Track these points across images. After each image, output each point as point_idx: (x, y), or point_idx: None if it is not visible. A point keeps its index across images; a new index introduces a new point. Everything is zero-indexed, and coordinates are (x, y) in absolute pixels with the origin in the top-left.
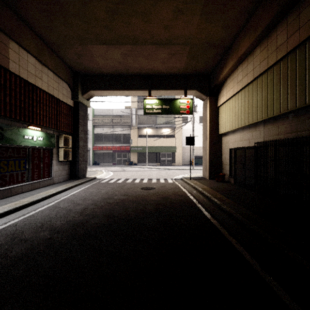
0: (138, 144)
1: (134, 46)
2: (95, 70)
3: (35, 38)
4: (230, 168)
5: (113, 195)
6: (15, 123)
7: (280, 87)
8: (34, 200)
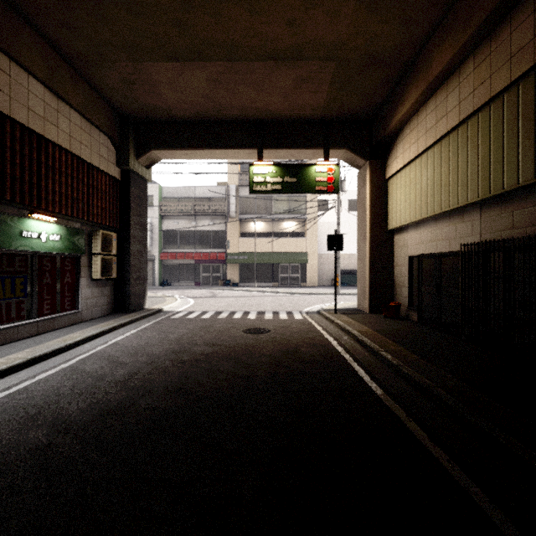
0: (240, 248)
1: (232, 63)
2: (159, 113)
3: (42, 47)
4: (410, 292)
5: (191, 345)
6: (3, 208)
7: (517, 134)
8: (36, 355)
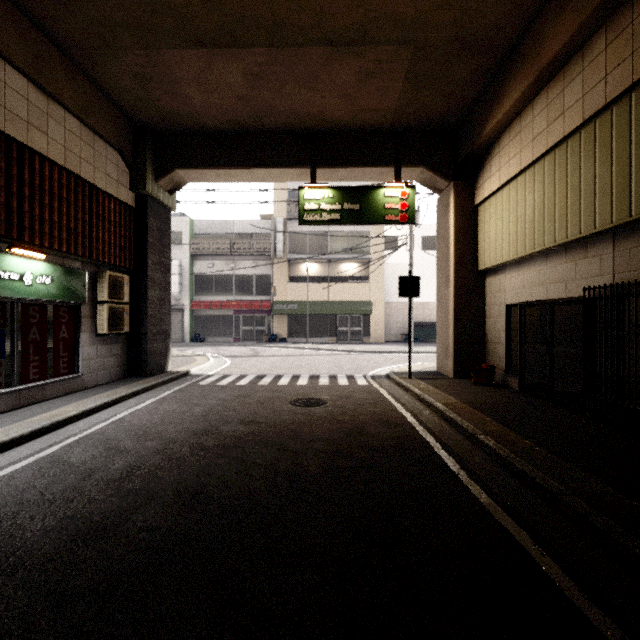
0: (288, 296)
1: (275, 50)
2: (184, 121)
3: (25, 27)
4: (508, 351)
5: (220, 422)
6: None
7: None
8: (7, 439)
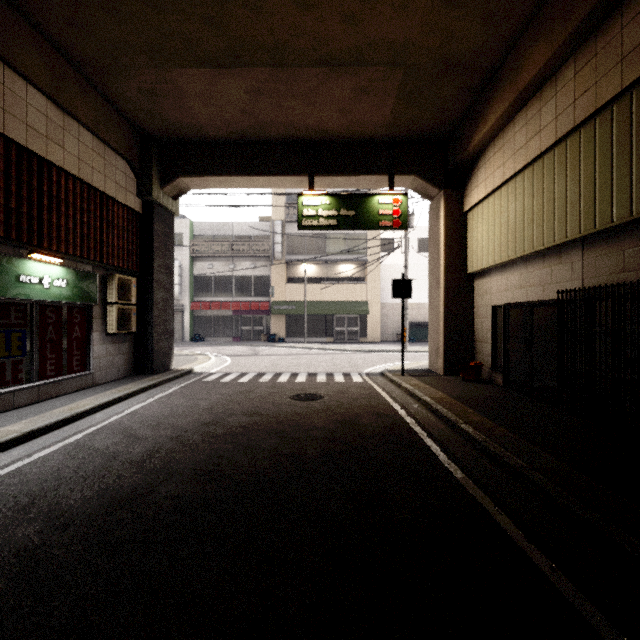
0: (287, 296)
1: (276, 69)
2: (189, 132)
3: (44, 49)
4: (493, 350)
5: (226, 414)
6: None
7: (630, 154)
8: (35, 428)
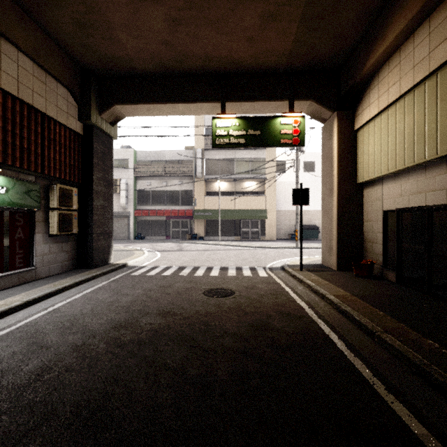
0: (205, 206)
1: None
2: (120, 65)
3: None
4: (385, 249)
5: (141, 313)
6: None
7: None
8: None
